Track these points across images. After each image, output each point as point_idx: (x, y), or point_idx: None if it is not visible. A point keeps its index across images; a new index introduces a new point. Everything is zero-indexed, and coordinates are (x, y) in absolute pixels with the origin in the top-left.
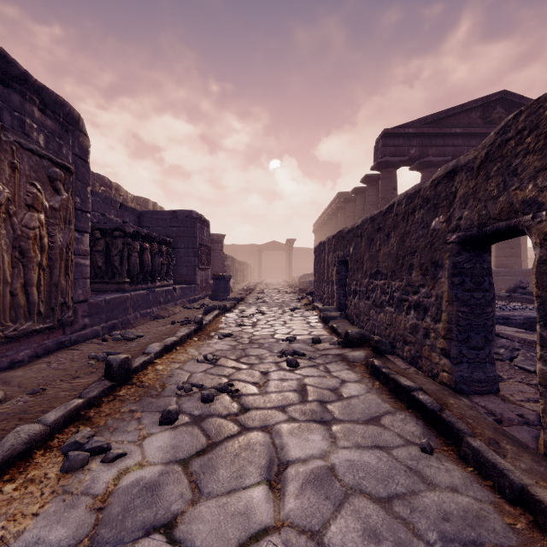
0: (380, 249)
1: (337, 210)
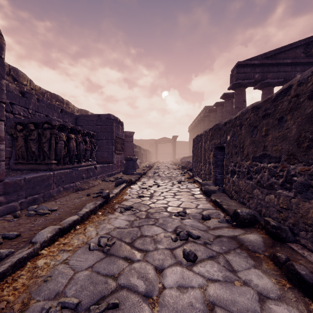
0: (268, 133)
1: (203, 117)
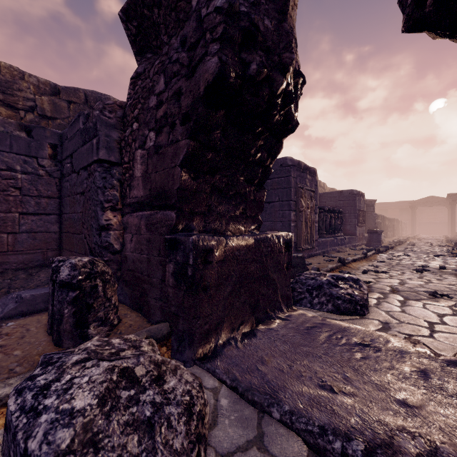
0: None
1: None
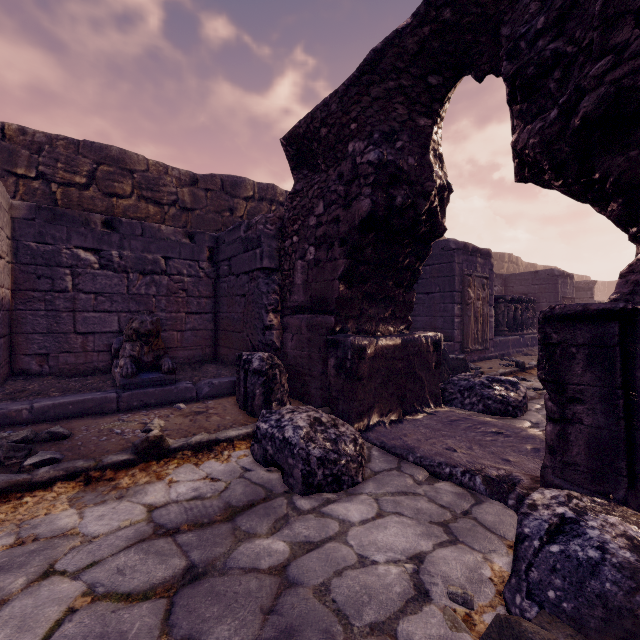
0: None
1: None
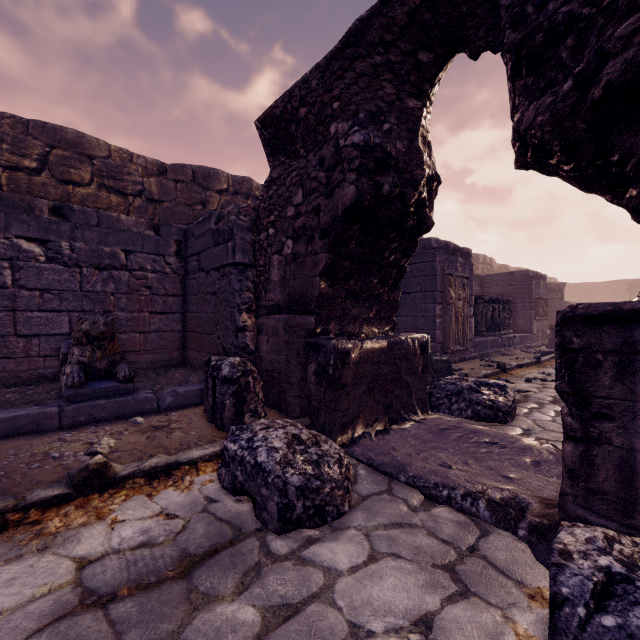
0: None
1: None
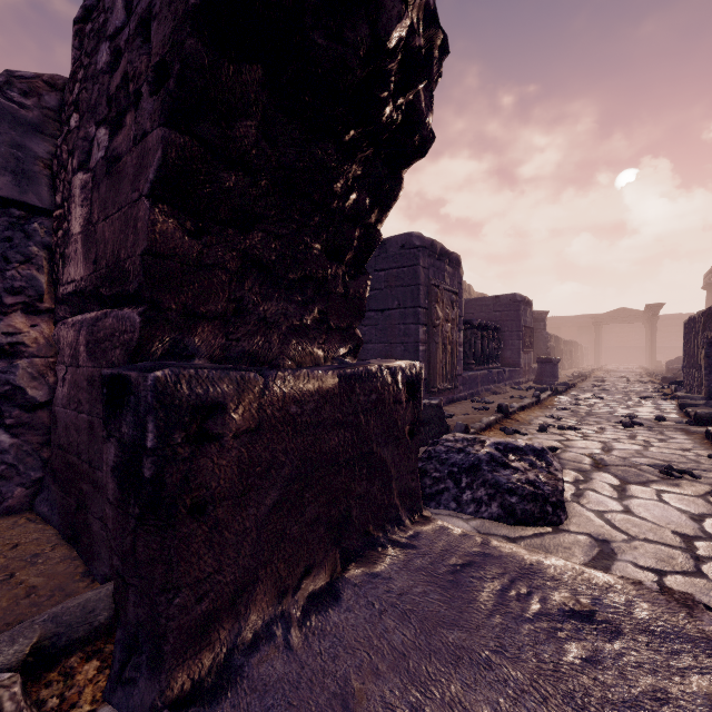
0: None
1: None
